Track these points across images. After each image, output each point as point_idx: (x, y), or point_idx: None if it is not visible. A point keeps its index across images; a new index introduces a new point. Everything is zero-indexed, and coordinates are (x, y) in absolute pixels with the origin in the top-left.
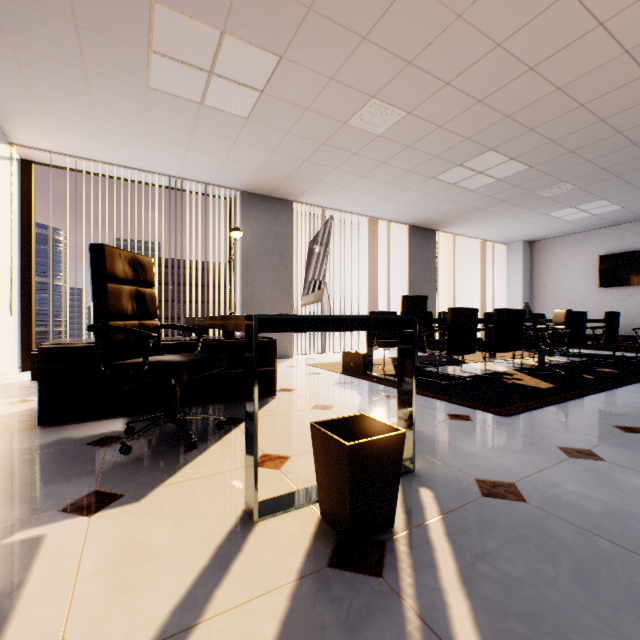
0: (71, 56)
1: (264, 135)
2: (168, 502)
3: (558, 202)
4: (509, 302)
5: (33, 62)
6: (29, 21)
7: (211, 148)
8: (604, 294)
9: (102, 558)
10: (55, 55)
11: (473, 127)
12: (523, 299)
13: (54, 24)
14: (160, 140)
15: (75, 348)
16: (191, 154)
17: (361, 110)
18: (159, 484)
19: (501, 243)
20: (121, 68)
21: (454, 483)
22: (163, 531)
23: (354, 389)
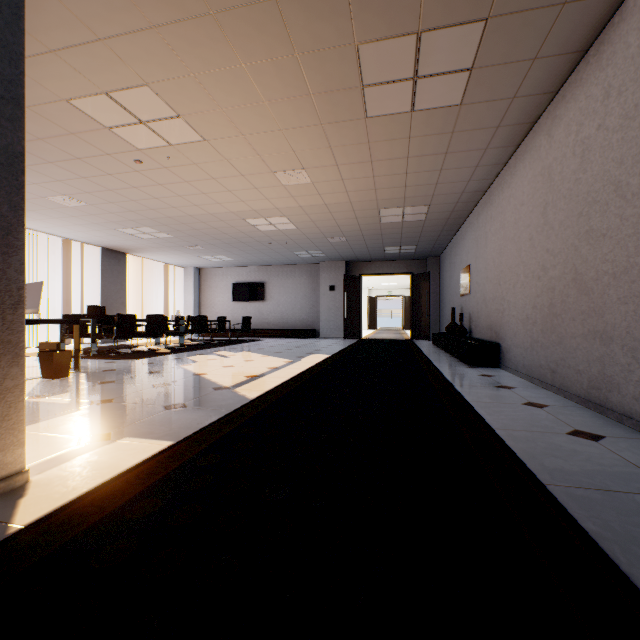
0: None
1: None
2: None
3: (201, 252)
4: (186, 308)
5: None
6: None
7: None
8: (235, 305)
9: None
10: None
11: (133, 217)
12: (195, 306)
13: None
14: None
15: None
16: None
17: (57, 196)
18: None
19: (181, 266)
20: None
21: (95, 371)
22: None
23: None
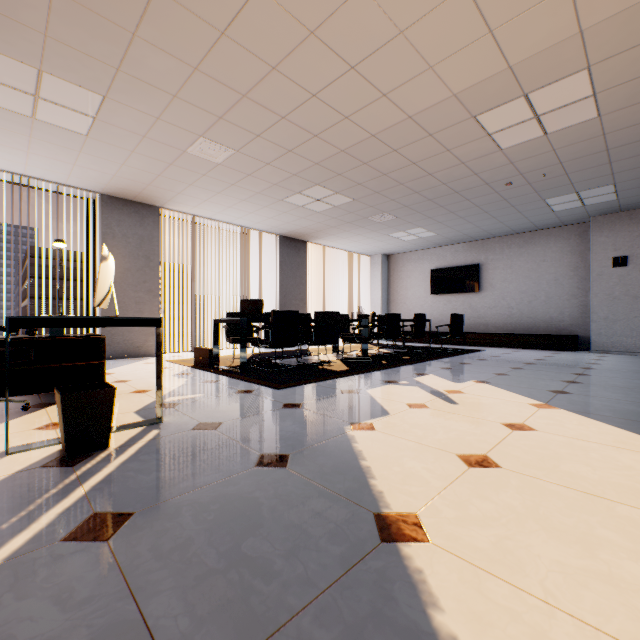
0: None
1: (109, 150)
2: None
3: (390, 227)
4: (372, 305)
5: None
6: None
7: (55, 154)
8: (434, 300)
9: None
10: None
11: (295, 167)
12: (382, 302)
13: None
14: None
15: None
16: (34, 156)
17: (195, 144)
18: None
19: (366, 255)
20: None
21: (182, 426)
22: None
23: (186, 378)
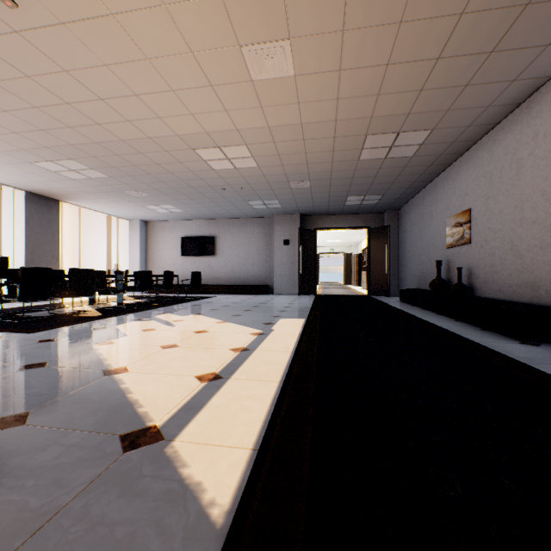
0: None
1: None
2: None
3: (145, 201)
4: (132, 263)
5: None
6: None
7: None
8: (184, 260)
9: None
10: None
11: (48, 142)
12: (141, 261)
13: None
14: None
15: None
16: None
17: None
18: None
19: (126, 219)
20: None
21: None
22: None
23: None
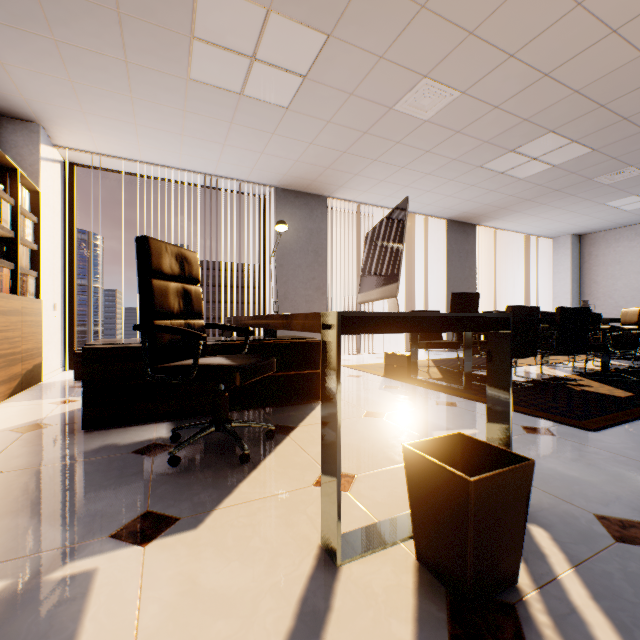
0: (113, 48)
1: (303, 126)
2: (229, 531)
3: (619, 190)
4: (555, 300)
5: (76, 57)
6: (73, 12)
7: (248, 142)
8: None
9: (164, 608)
10: (98, 48)
11: (534, 106)
12: (571, 297)
13: (97, 14)
14: (197, 136)
15: (119, 349)
16: (227, 150)
17: (410, 92)
18: (215, 506)
19: (546, 237)
20: (162, 59)
21: (569, 520)
22: (230, 572)
23: (403, 394)
